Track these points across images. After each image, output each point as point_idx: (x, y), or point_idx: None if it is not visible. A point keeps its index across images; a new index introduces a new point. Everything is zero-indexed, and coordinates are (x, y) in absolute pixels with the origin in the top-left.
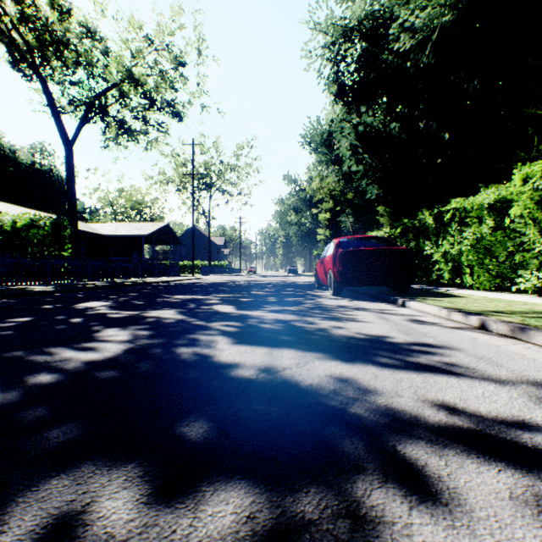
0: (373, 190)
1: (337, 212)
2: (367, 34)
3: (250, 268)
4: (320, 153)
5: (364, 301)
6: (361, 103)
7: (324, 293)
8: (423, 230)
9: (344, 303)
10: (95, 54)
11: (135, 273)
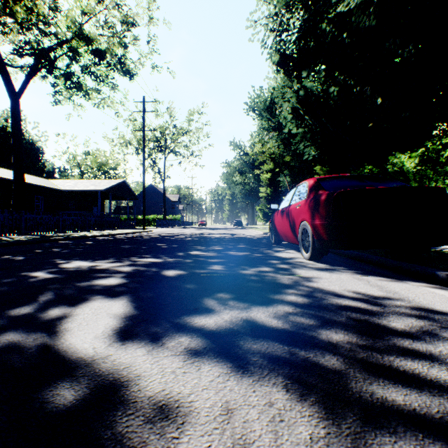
0: (310, 151)
1: (277, 172)
2: (309, 4)
3: (201, 221)
4: (263, 119)
5: (383, 278)
6: (301, 71)
7: (291, 254)
8: (397, 176)
9: (357, 286)
10: (39, 3)
11: (82, 226)
